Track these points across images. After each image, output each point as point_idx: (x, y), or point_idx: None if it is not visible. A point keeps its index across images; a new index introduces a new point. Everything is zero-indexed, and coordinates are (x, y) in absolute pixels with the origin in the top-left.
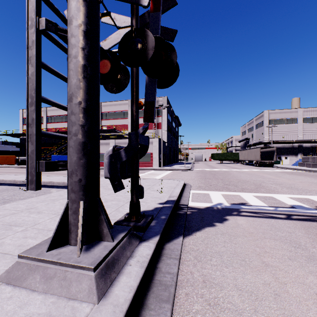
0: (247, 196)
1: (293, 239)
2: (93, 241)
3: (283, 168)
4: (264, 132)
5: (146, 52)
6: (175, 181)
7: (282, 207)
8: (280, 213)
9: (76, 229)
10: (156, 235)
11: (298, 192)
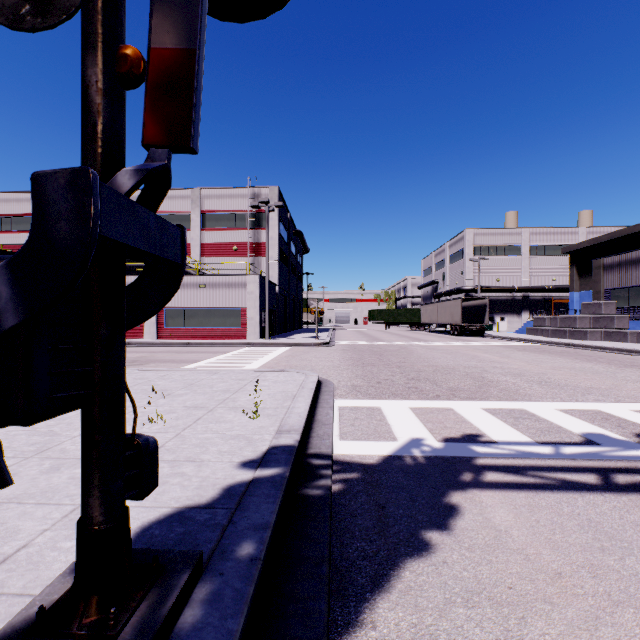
0: (471, 413)
1: None
2: None
3: (502, 339)
4: (466, 269)
5: None
6: (295, 376)
7: (569, 444)
8: (577, 465)
9: None
10: None
11: (569, 395)
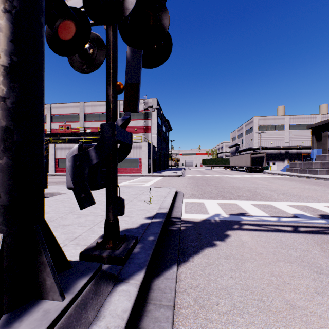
0: (245, 205)
1: (311, 260)
2: (27, 302)
3: (272, 174)
4: (254, 137)
5: (125, 2)
6: (165, 189)
7: (285, 217)
8: (285, 224)
9: None
10: (140, 269)
11: (295, 199)
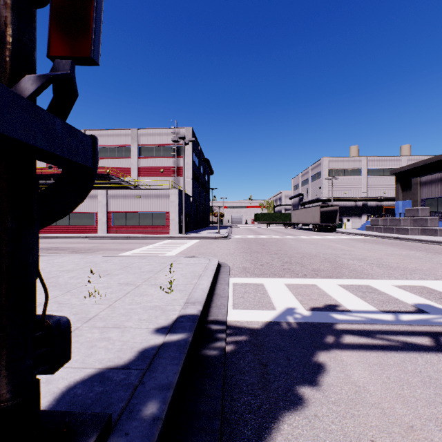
0: (330, 288)
1: None
2: None
3: (349, 234)
4: (323, 185)
5: None
6: (201, 260)
7: (405, 313)
8: (414, 330)
9: None
10: None
11: (400, 275)
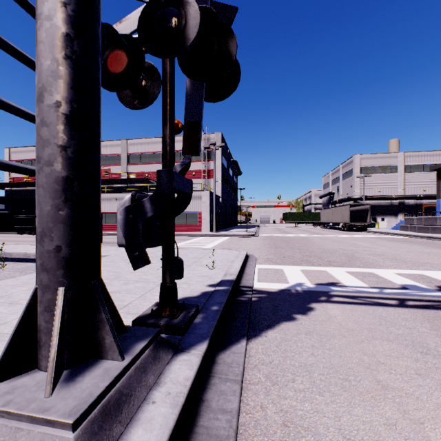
0: (337, 273)
1: (416, 339)
2: (86, 360)
3: (379, 233)
4: (354, 183)
5: (186, 31)
6: (233, 251)
7: (390, 288)
8: (389, 297)
9: (49, 339)
10: (203, 339)
11: (407, 266)
